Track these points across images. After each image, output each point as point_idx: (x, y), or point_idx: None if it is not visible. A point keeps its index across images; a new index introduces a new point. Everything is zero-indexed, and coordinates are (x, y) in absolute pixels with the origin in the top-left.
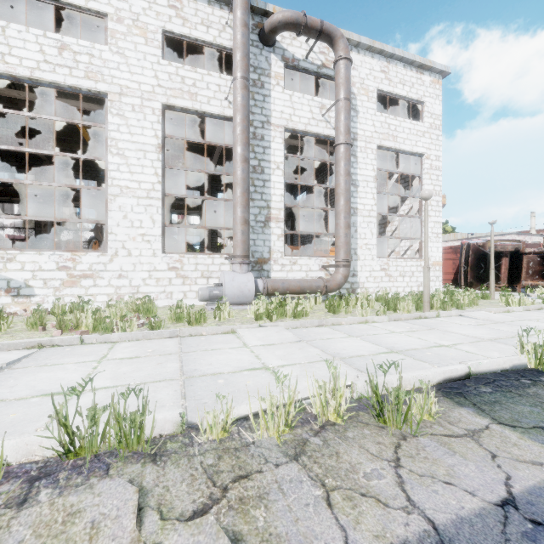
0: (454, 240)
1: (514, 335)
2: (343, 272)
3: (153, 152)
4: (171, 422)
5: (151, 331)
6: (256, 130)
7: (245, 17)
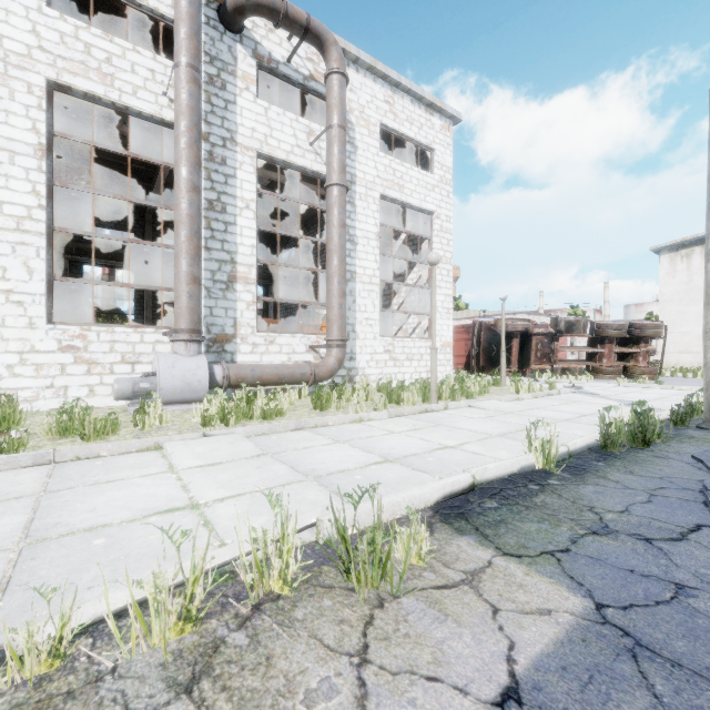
0: (467, 319)
1: (523, 427)
2: (337, 354)
3: (29, 156)
4: None
5: None
6: (214, 148)
7: None
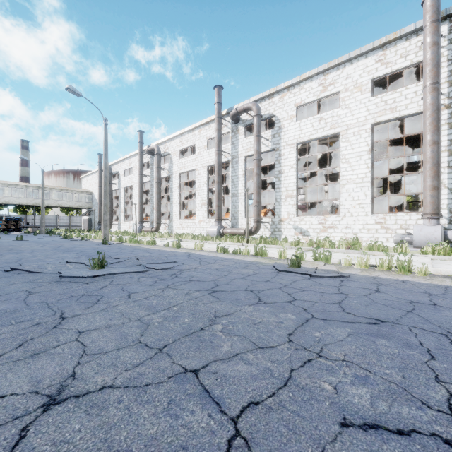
0: None
1: None
2: None
3: (365, 155)
4: (336, 261)
5: (350, 250)
6: None
7: (433, 39)
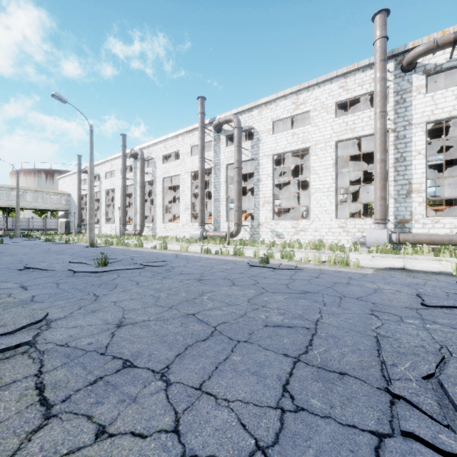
0: None
1: None
2: None
3: (330, 168)
4: (298, 258)
5: (313, 250)
6: (398, 133)
7: (381, 74)
